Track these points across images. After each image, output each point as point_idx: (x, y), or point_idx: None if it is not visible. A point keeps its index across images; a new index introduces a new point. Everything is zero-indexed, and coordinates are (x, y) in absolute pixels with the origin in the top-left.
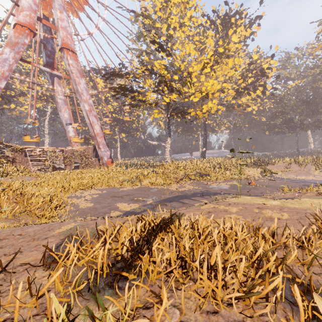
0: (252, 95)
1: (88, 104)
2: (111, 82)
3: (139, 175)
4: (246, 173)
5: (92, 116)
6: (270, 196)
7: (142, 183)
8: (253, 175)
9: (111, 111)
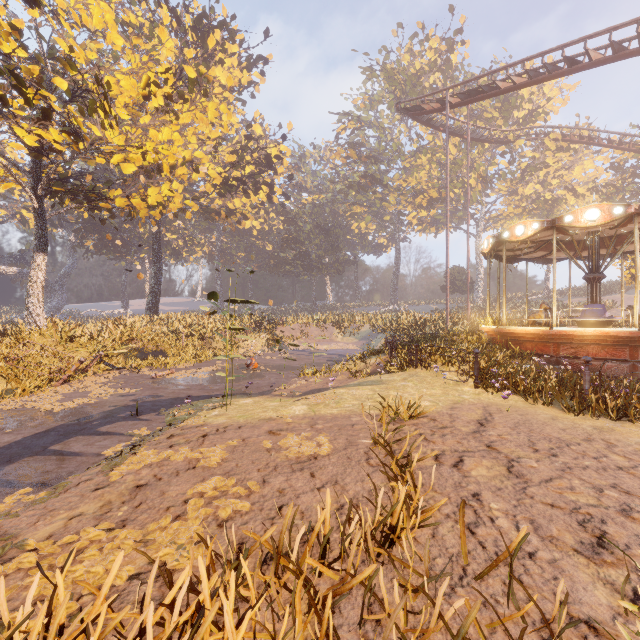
0: (253, 198)
1: None
2: None
3: None
4: (243, 344)
5: None
6: (287, 392)
7: None
8: (254, 348)
9: None
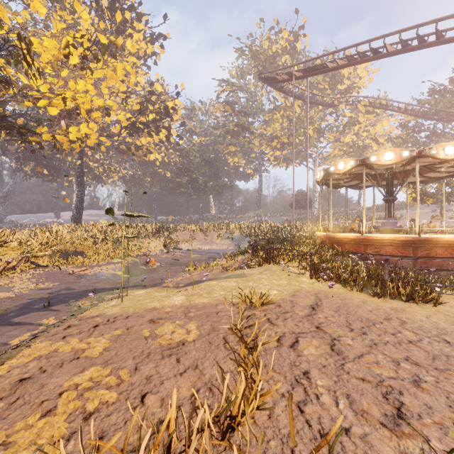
0: (155, 138)
1: None
2: None
3: None
4: (146, 246)
5: None
6: (174, 283)
7: None
8: (155, 249)
9: None
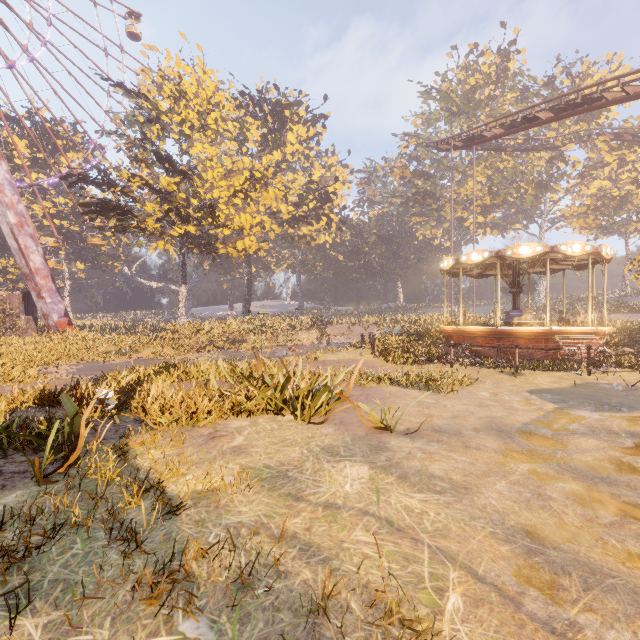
0: (317, 225)
1: (15, 213)
2: (51, 149)
3: (134, 343)
4: (299, 338)
5: (26, 237)
6: None
7: (140, 354)
8: (307, 341)
9: (51, 213)
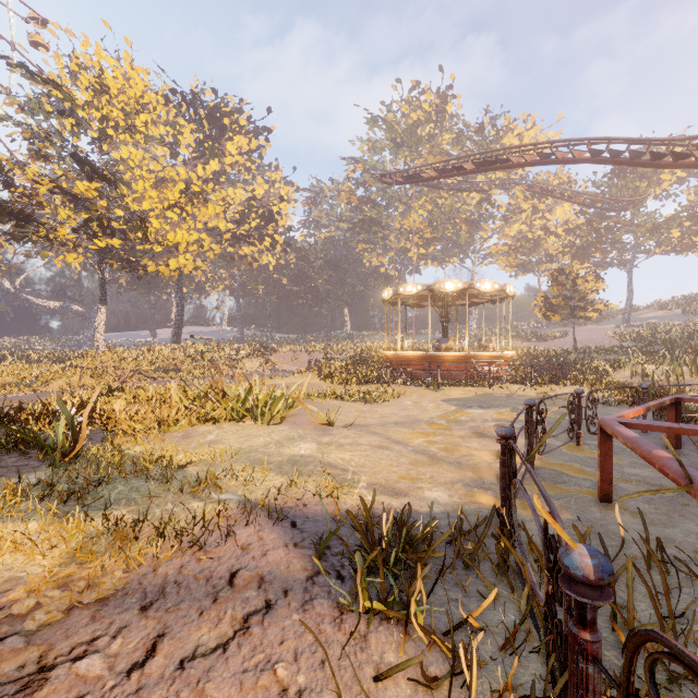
0: (260, 245)
1: None
2: None
3: (42, 373)
4: (242, 366)
5: None
6: None
7: (50, 386)
8: (250, 369)
9: None
